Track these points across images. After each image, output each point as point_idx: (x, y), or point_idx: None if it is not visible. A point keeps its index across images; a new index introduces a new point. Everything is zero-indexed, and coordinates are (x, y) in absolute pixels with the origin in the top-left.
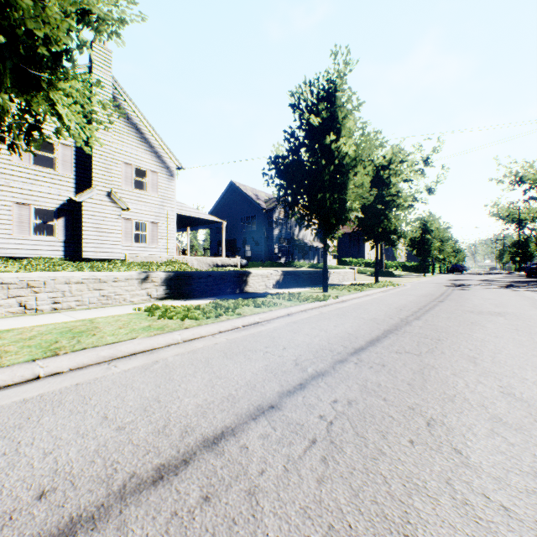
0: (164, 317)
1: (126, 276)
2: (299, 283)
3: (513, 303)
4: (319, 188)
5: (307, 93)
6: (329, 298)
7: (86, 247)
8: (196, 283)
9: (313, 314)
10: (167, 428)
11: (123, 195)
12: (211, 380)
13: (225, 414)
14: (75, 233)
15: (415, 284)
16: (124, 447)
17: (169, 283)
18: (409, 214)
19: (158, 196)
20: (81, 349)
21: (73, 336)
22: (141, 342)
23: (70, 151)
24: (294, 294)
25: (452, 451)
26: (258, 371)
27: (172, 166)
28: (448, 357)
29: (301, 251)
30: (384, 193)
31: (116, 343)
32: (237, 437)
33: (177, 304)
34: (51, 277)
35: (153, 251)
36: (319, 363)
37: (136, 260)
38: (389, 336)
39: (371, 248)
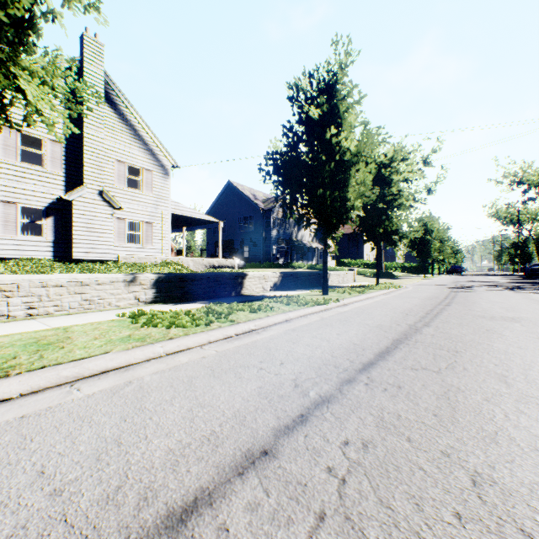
0: (147, 325)
1: (111, 278)
2: (298, 285)
3: (524, 306)
4: (318, 185)
5: (306, 85)
6: (329, 301)
7: (76, 247)
8: (189, 285)
9: (313, 319)
10: (120, 492)
11: (116, 194)
12: (191, 410)
13: (202, 467)
14: (64, 233)
15: (417, 285)
16: (51, 530)
17: (159, 285)
18: (410, 214)
19: (152, 195)
20: (40, 368)
21: (37, 349)
22: (114, 358)
23: (60, 147)
24: (292, 298)
25: (520, 536)
26: (249, 395)
27: (167, 164)
28: (473, 374)
29: (300, 252)
30: (386, 192)
31: (84, 359)
32: (215, 509)
33: (166, 308)
34: (25, 280)
35: (148, 252)
36: (323, 384)
37: (129, 261)
38: (400, 346)
39: (371, 249)
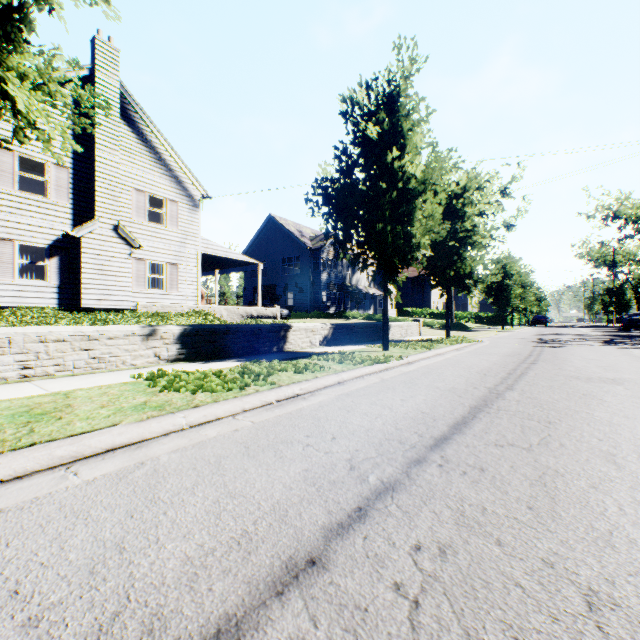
0: (168, 389)
1: (125, 331)
2: (353, 338)
3: (625, 365)
4: (377, 219)
5: (363, 98)
6: (391, 359)
7: (86, 293)
8: (221, 339)
9: (372, 381)
10: (117, 621)
11: (134, 230)
12: (218, 501)
13: (229, 583)
14: (72, 276)
15: (494, 339)
16: None
17: (185, 340)
18: (487, 253)
19: (178, 231)
20: (27, 445)
21: (28, 420)
22: (123, 432)
23: (66, 174)
24: (346, 354)
25: None
26: (292, 481)
27: (196, 194)
28: (573, 452)
29: (354, 299)
30: (458, 227)
31: (85, 434)
32: None
33: (193, 368)
34: (19, 333)
35: (172, 299)
36: (385, 466)
37: (150, 310)
38: (479, 416)
39: (440, 296)
